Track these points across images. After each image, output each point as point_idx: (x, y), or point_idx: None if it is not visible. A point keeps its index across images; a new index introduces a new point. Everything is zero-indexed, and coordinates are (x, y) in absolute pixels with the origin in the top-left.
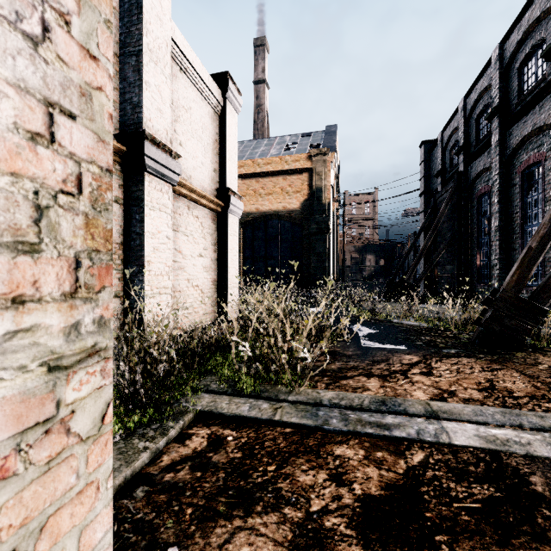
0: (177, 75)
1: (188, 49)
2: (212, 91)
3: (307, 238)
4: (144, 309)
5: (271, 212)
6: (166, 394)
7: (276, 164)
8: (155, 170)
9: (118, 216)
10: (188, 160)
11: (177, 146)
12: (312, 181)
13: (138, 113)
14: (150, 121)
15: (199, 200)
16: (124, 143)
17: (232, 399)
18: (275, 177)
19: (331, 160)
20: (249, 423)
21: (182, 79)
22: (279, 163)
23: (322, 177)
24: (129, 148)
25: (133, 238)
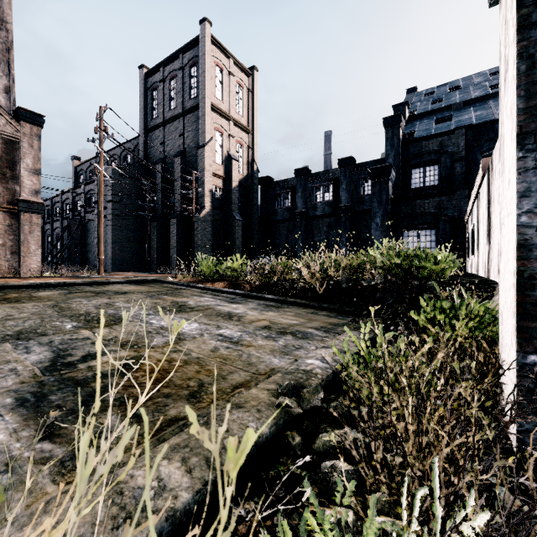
0: None
1: None
2: None
3: None
4: None
5: None
6: None
7: None
8: None
9: None
10: None
11: None
12: None
13: None
14: None
15: None
16: None
17: None
18: None
19: None
20: None
21: None
22: None
23: None
24: None
25: None
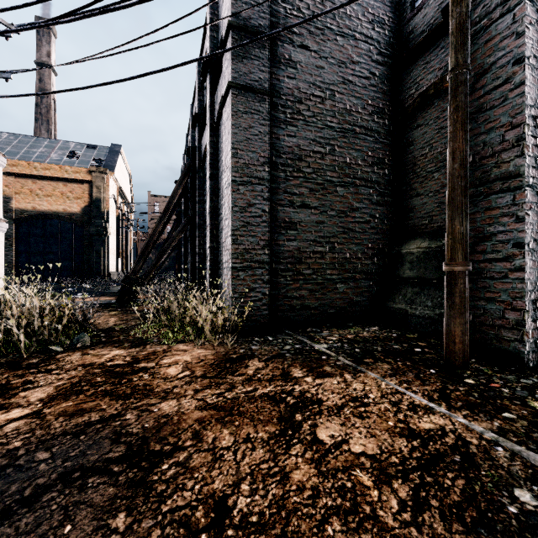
0: None
1: None
2: None
3: (88, 237)
4: None
5: (50, 212)
6: None
7: (56, 171)
8: None
9: None
10: None
11: None
12: (92, 191)
13: None
14: None
15: None
16: None
17: None
18: (54, 182)
19: (111, 178)
20: None
21: None
22: (59, 170)
23: (101, 191)
24: None
25: None
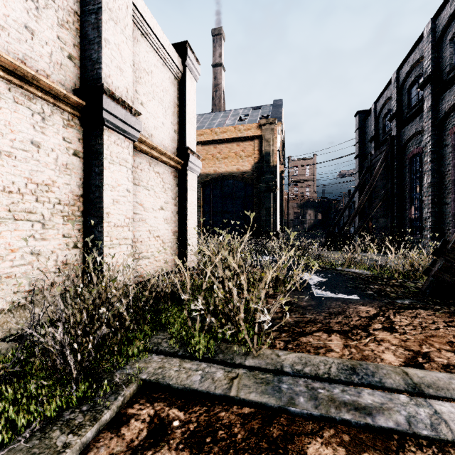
0: (138, 39)
1: (149, 15)
2: (172, 58)
3: (257, 195)
4: (102, 259)
5: (227, 173)
6: (103, 365)
7: (231, 133)
8: (114, 124)
9: (78, 169)
10: (149, 120)
11: (138, 106)
12: (261, 146)
13: (97, 69)
14: (109, 78)
15: (159, 157)
16: (83, 98)
17: (182, 364)
18: (230, 144)
19: (278, 129)
20: (200, 398)
21: (144, 44)
22: (233, 131)
23: (270, 143)
24: (88, 102)
25: (93, 190)
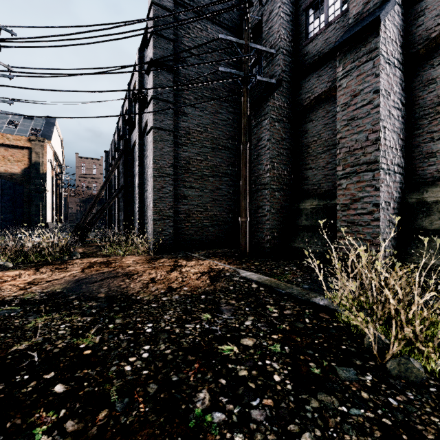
0: None
1: None
2: None
3: (28, 194)
4: None
5: None
6: None
7: None
8: None
9: None
10: None
11: None
12: (32, 156)
13: None
14: None
15: None
16: None
17: None
18: None
19: (48, 145)
20: None
21: None
22: (1, 138)
23: (40, 156)
24: None
25: None
